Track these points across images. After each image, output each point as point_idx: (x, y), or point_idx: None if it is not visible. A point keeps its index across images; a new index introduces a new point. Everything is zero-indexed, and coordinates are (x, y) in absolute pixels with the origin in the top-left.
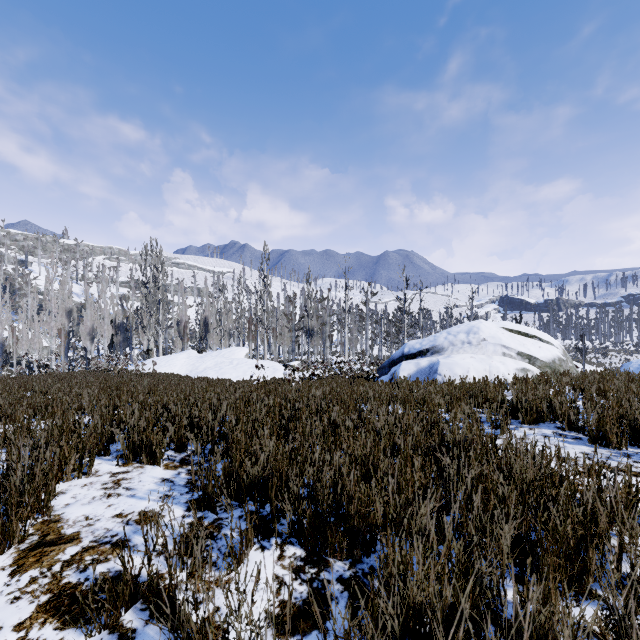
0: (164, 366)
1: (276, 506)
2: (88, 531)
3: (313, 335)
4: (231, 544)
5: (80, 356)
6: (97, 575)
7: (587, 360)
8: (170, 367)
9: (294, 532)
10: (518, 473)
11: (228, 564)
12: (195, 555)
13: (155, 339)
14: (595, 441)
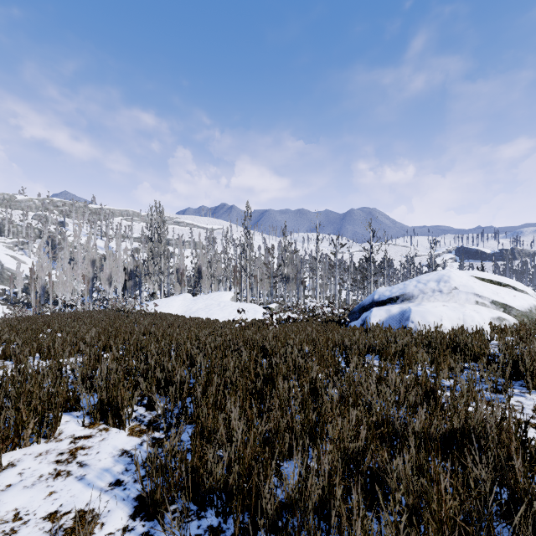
0: (164, 307)
1: (242, 533)
2: None
3: (289, 281)
4: None
5: (102, 297)
6: None
7: None
8: (169, 308)
9: None
10: None
11: None
12: None
13: (158, 284)
14: None
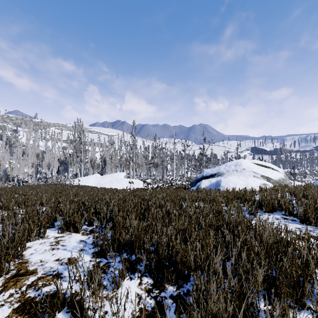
0: (84, 182)
1: (138, 256)
2: (41, 268)
3: (158, 166)
4: (114, 277)
5: (43, 177)
6: (44, 293)
7: (296, 179)
8: (87, 182)
9: (147, 270)
10: (265, 240)
11: (112, 287)
12: (94, 285)
13: (79, 168)
14: (303, 222)
